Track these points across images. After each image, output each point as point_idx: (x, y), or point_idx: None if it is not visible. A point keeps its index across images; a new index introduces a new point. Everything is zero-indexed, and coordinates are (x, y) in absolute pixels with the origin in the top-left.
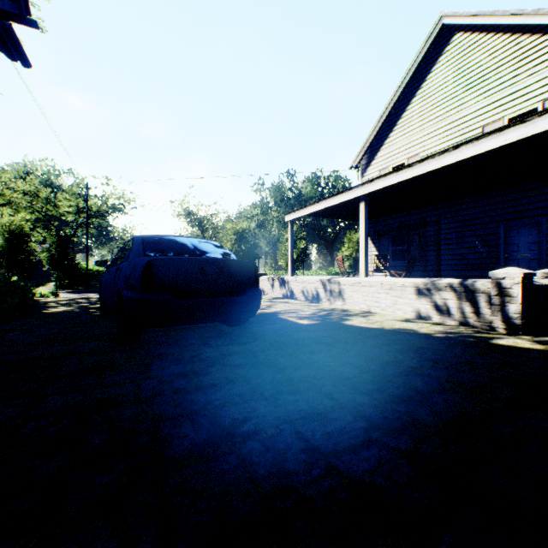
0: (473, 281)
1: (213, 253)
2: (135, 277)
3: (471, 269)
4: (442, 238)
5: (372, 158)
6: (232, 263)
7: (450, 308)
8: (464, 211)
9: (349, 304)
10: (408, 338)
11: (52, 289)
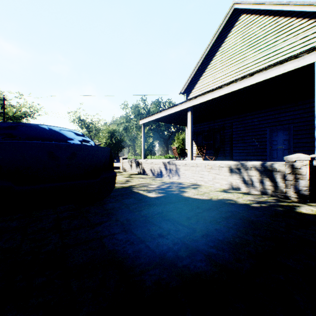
0: (271, 163)
1: (71, 140)
2: None
3: (250, 155)
4: (233, 136)
5: (192, 88)
6: (86, 148)
7: (254, 182)
8: (246, 120)
9: (182, 178)
10: (236, 210)
11: None
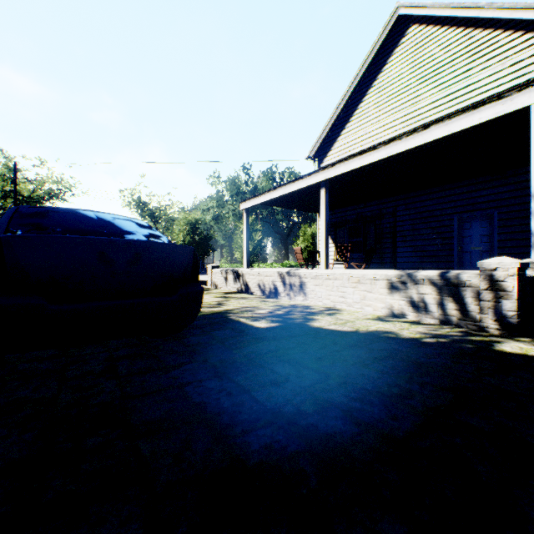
0: (456, 273)
1: (132, 234)
2: None
3: (426, 261)
4: (398, 230)
5: (328, 149)
6: (156, 247)
7: (429, 304)
8: (419, 203)
9: (311, 299)
10: (396, 347)
11: None
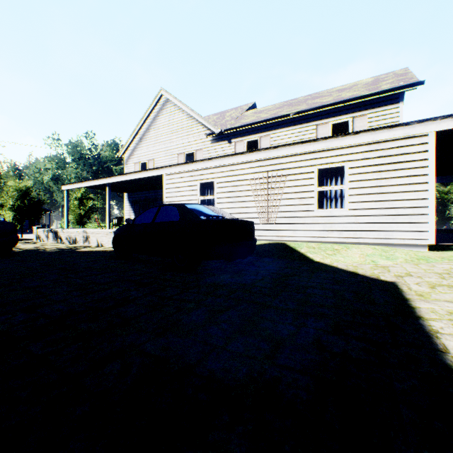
0: None
1: None
2: None
3: None
4: None
5: (131, 154)
6: (0, 223)
7: None
8: None
9: (91, 243)
10: (92, 252)
11: None
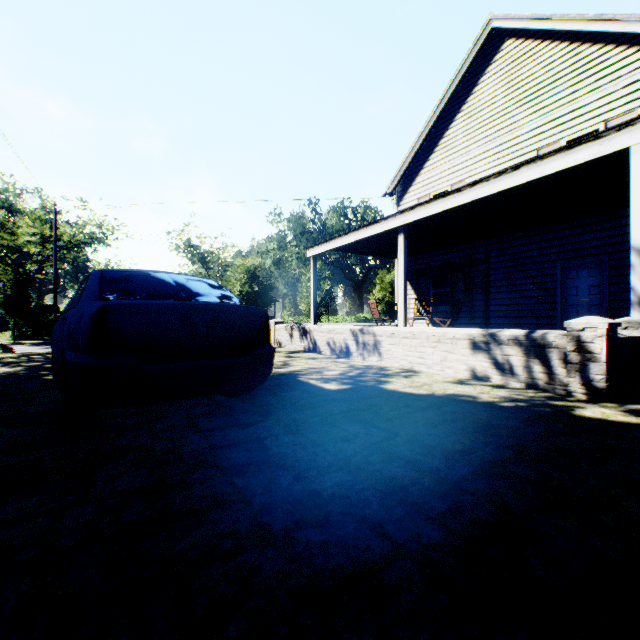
0: (543, 333)
1: (206, 296)
2: (81, 332)
3: (524, 316)
4: (491, 279)
5: (409, 184)
6: (232, 310)
7: (514, 367)
8: (516, 247)
9: (387, 360)
10: (470, 410)
11: (8, 340)
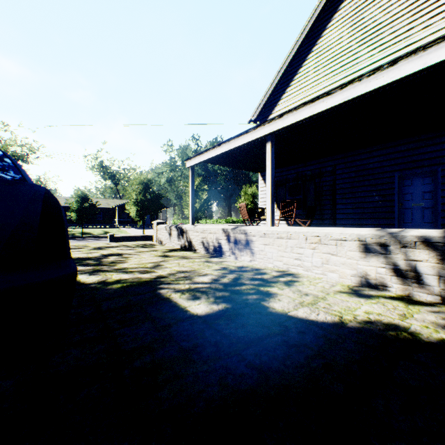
0: None
1: None
2: None
3: (366, 217)
4: (337, 188)
5: (269, 113)
6: None
7: (425, 275)
8: (359, 161)
9: (260, 260)
10: None
11: None
